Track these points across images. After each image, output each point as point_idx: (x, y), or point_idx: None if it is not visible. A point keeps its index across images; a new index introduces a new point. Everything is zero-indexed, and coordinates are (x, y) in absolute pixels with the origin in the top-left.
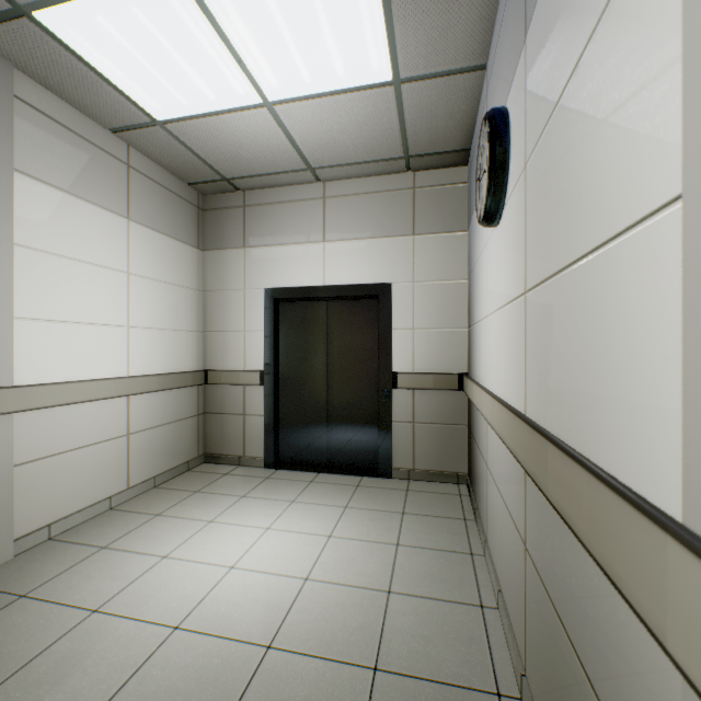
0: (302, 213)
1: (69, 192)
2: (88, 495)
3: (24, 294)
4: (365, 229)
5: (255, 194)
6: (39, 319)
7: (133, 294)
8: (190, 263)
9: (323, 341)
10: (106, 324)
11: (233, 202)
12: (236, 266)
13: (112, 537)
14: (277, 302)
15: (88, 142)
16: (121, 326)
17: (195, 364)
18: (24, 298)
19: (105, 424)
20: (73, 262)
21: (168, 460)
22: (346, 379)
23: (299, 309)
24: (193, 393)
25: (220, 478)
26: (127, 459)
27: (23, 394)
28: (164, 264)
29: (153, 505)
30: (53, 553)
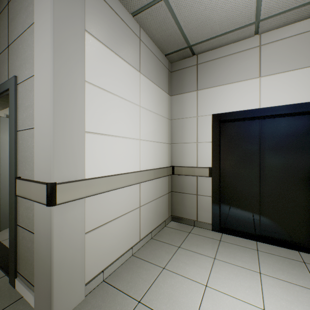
0: (241, 60)
1: (112, 50)
2: (121, 247)
3: (90, 115)
4: (299, 61)
5: (205, 55)
6: (97, 133)
7: (141, 119)
8: (165, 102)
9: (256, 147)
10: (130, 138)
11: (189, 63)
12: (191, 102)
13: (141, 288)
14: (219, 123)
15: (121, 20)
16: (136, 139)
17: (167, 162)
18: (90, 118)
19: (129, 201)
20: (114, 96)
21: (156, 220)
22: (277, 175)
23: (236, 126)
24: (166, 180)
25: (187, 235)
26: (139, 222)
27: (89, 184)
28: (155, 102)
29: (156, 256)
30: (107, 300)
